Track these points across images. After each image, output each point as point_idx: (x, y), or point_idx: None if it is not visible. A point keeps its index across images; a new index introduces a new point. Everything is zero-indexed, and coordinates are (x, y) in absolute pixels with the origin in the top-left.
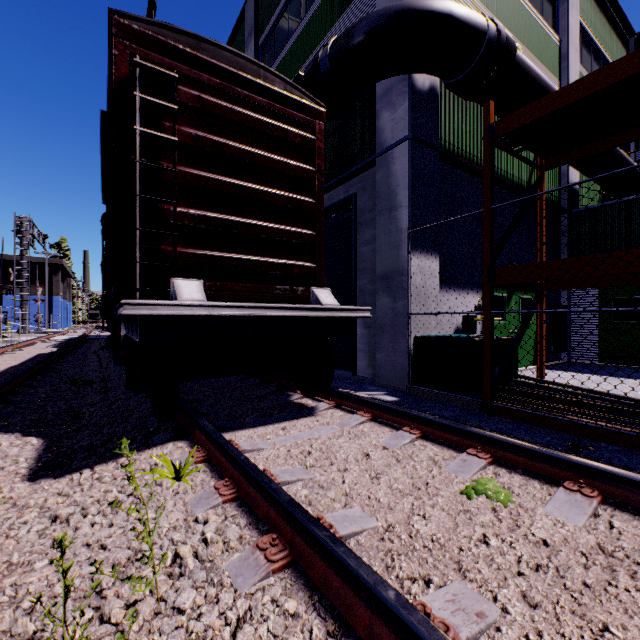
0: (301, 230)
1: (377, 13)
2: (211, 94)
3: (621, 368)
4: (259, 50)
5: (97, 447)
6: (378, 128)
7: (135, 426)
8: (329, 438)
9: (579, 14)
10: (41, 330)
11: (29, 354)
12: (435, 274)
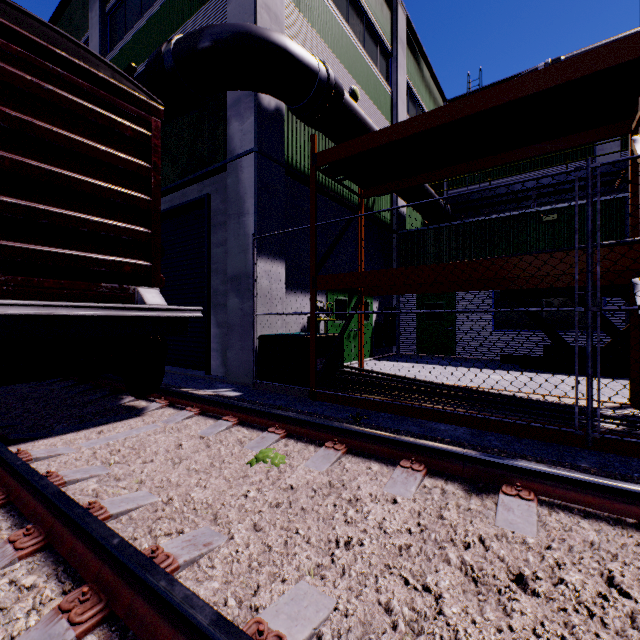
0: (134, 227)
1: (219, 27)
2: (9, 62)
3: (429, 357)
4: (107, 16)
5: None
6: (229, 135)
7: None
8: (147, 435)
9: (407, 74)
10: None
11: None
12: (281, 278)
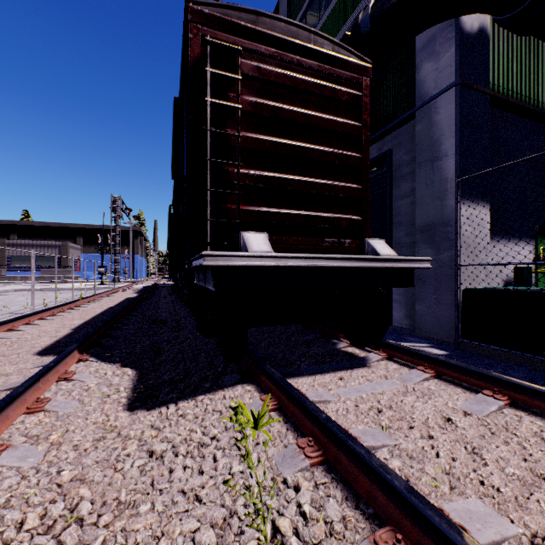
0: (348, 184)
1: None
2: (267, 63)
3: None
4: None
5: (177, 382)
6: (418, 81)
7: (205, 365)
8: (395, 394)
9: None
10: (127, 280)
11: (121, 298)
12: (484, 223)
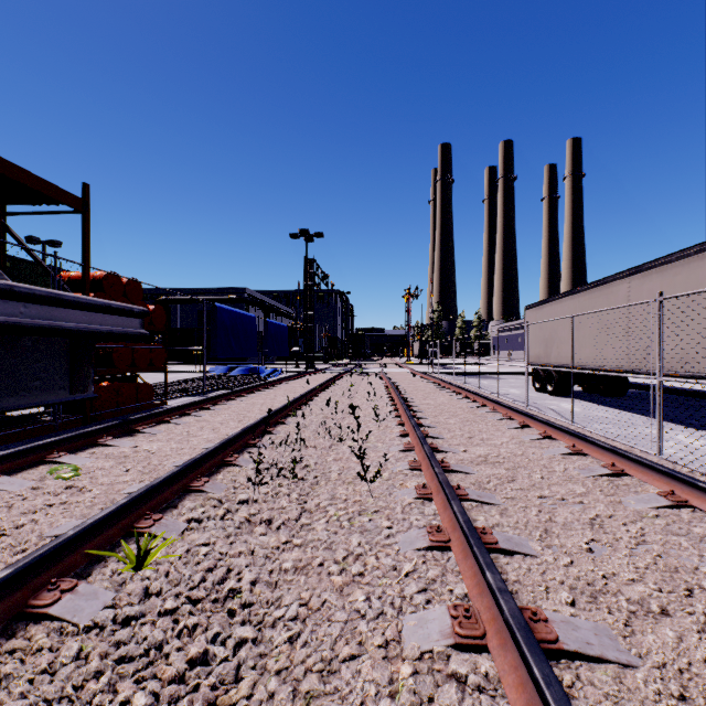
0: None
1: None
2: None
3: None
4: None
5: None
6: None
7: None
8: None
9: None
10: None
11: None
12: None
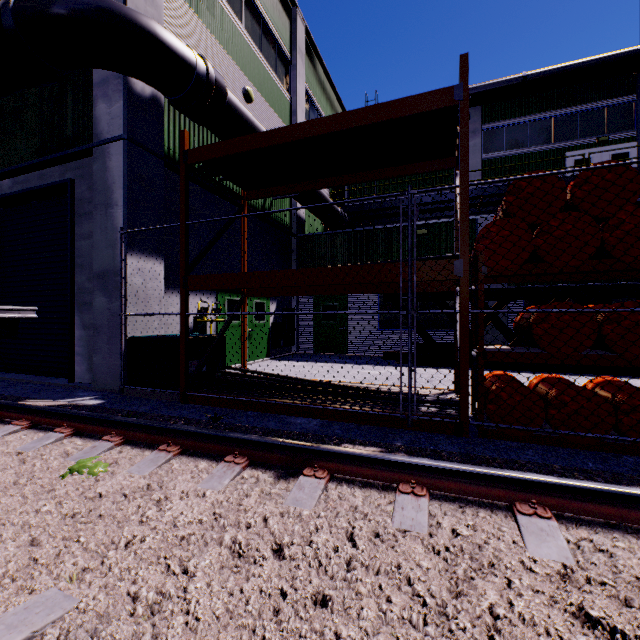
0: None
1: None
2: None
3: (325, 355)
4: None
5: None
6: (95, 116)
7: None
8: None
9: (307, 84)
10: None
11: None
12: (159, 277)
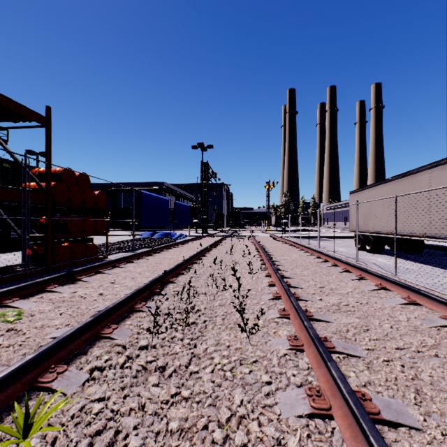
0: None
1: None
2: None
3: None
4: None
5: None
6: None
7: None
8: None
9: None
10: None
11: None
12: None
